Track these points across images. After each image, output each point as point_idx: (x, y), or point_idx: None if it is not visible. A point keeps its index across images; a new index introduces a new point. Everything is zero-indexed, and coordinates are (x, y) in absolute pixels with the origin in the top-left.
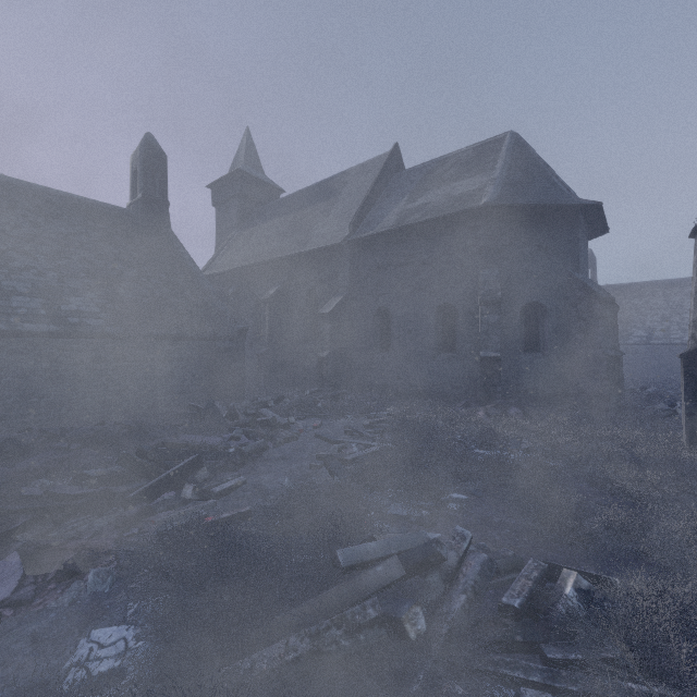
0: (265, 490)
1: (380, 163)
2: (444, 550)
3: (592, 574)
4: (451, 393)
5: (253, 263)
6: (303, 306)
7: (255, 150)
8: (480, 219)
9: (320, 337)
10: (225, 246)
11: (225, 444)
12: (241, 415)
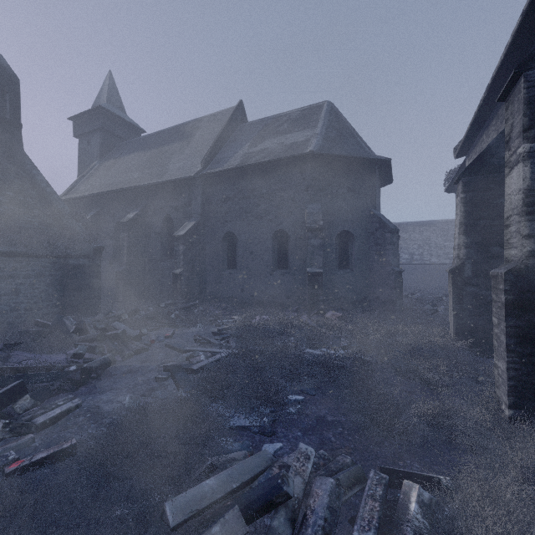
0: (101, 413)
1: (228, 115)
2: (291, 484)
3: (424, 475)
4: (284, 302)
5: (112, 189)
6: (160, 229)
7: (117, 92)
8: (307, 164)
9: (175, 256)
10: (87, 174)
11: (66, 362)
12: (90, 330)
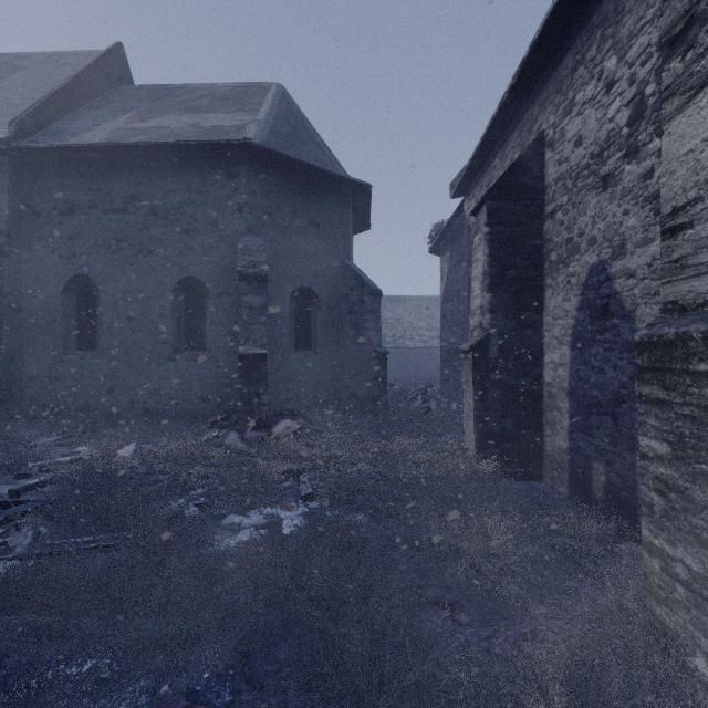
0: None
1: (89, 59)
2: None
3: None
4: (198, 409)
5: None
6: None
7: None
8: (240, 164)
9: None
10: None
11: None
12: None
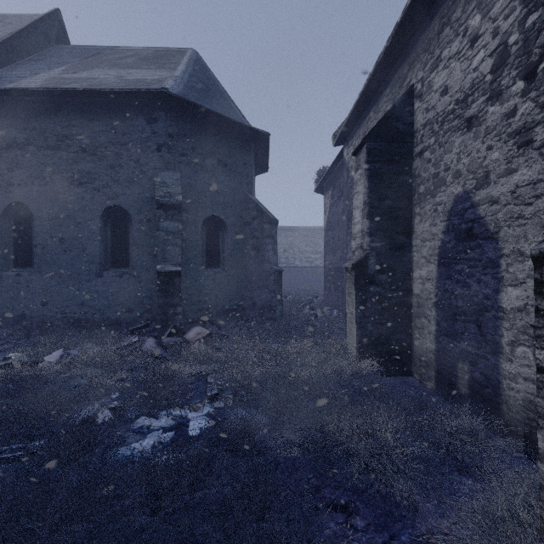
0: None
1: (30, 21)
2: None
3: None
4: (123, 318)
5: None
6: None
7: None
8: (159, 111)
9: None
10: None
11: None
12: None
